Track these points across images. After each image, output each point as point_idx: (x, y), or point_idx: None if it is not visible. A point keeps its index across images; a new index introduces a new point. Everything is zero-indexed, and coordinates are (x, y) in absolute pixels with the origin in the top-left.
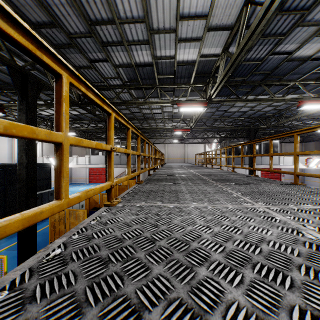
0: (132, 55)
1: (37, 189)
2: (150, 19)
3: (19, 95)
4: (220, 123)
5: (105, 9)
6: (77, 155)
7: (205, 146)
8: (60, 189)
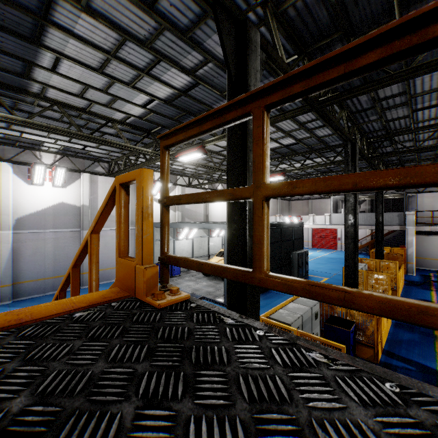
0: None
1: (295, 248)
2: None
3: (349, 163)
4: None
5: None
6: (296, 213)
7: None
8: None
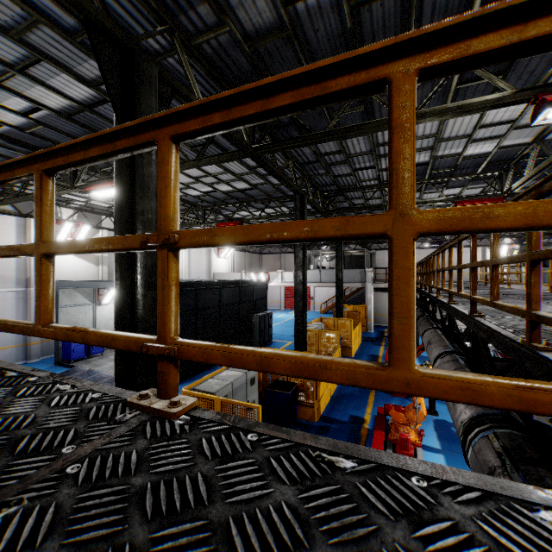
0: None
1: (257, 310)
2: (442, 133)
3: (298, 216)
4: None
5: None
6: (268, 269)
7: (485, 251)
8: (461, 287)
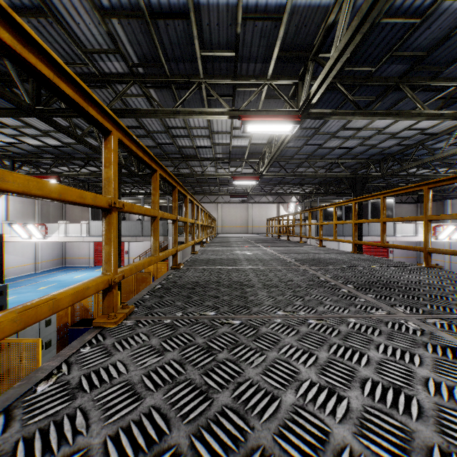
0: None
1: None
2: None
3: None
4: (306, 169)
5: None
6: (74, 220)
7: (279, 207)
8: None
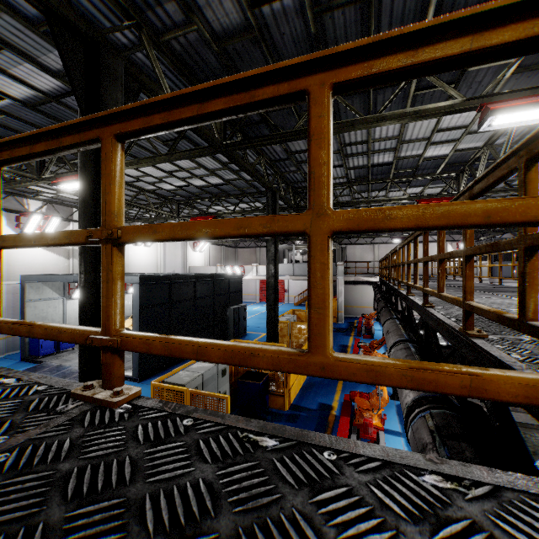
0: (371, 159)
1: (232, 302)
2: (403, 135)
3: (270, 212)
4: None
5: (363, 136)
6: (244, 263)
7: (446, 246)
8: (417, 280)
